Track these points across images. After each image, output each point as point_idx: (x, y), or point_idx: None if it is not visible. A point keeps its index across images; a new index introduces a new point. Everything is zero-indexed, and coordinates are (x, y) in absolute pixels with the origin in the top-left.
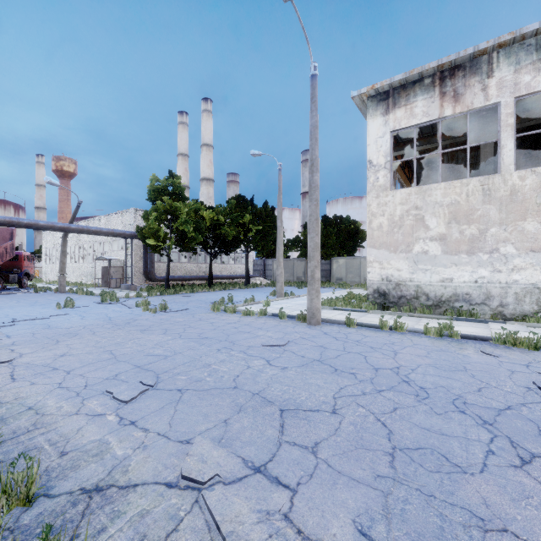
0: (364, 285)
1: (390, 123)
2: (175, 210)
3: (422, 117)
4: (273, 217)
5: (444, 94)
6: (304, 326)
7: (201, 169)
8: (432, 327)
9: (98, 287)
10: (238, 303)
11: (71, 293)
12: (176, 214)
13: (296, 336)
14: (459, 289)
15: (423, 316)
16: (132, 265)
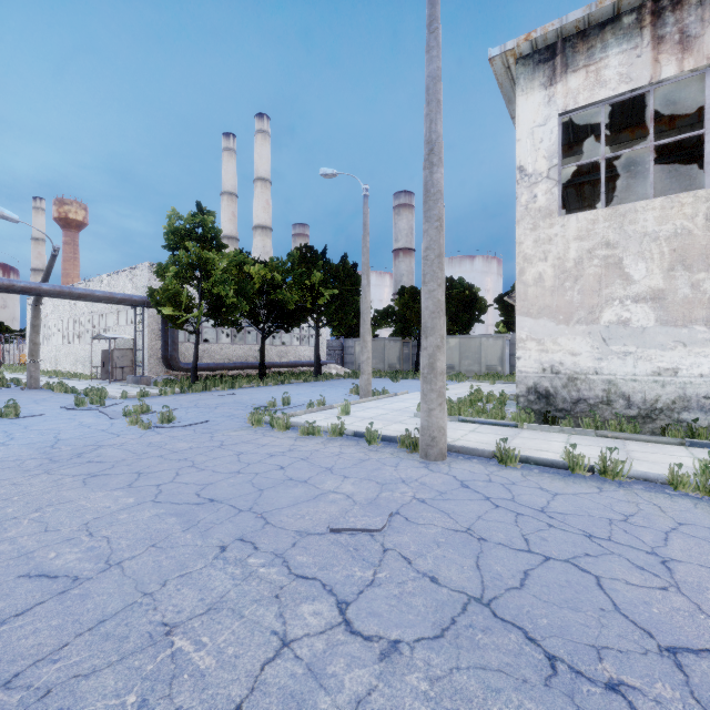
0: (488, 376)
1: (558, 100)
2: (205, 263)
3: (617, 83)
4: (355, 277)
5: (660, 39)
6: (416, 463)
7: (254, 213)
8: (687, 473)
9: (98, 380)
10: (299, 407)
11: (45, 390)
12: (206, 268)
13: (404, 495)
14: (691, 388)
15: (625, 437)
16: (143, 347)
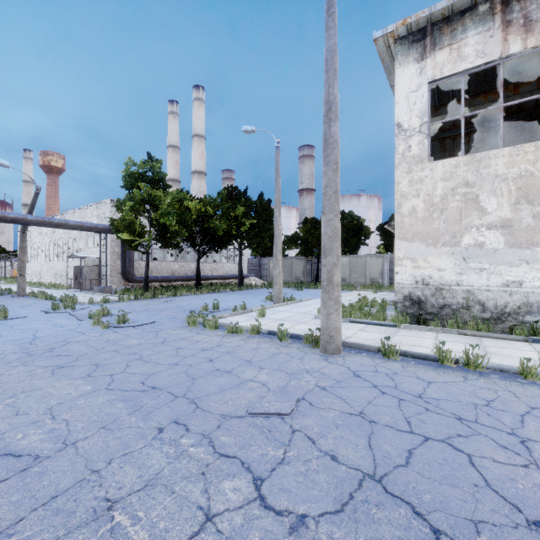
0: (371, 286)
1: (428, 71)
2: (154, 199)
3: (475, 58)
4: (269, 210)
5: (508, 23)
6: (318, 356)
7: (192, 161)
8: (534, 365)
9: (71, 289)
10: (226, 311)
11: (30, 297)
12: (155, 203)
13: (308, 384)
14: (532, 297)
15: (481, 335)
16: (106, 264)
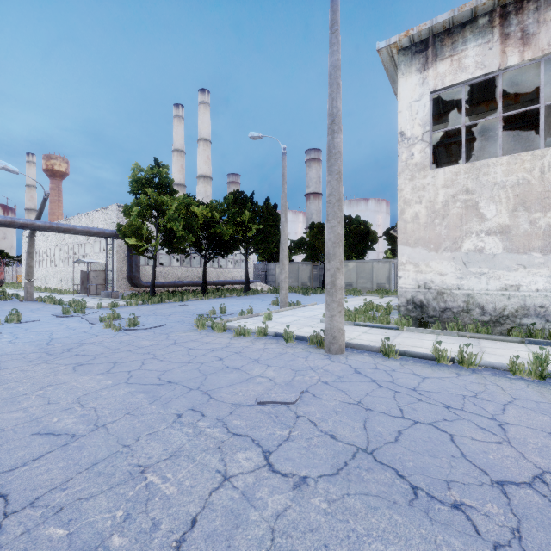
0: (378, 291)
1: (430, 82)
2: (161, 205)
3: (474, 69)
4: (276, 215)
5: (507, 36)
6: (322, 356)
7: (198, 166)
8: (523, 362)
9: (78, 294)
10: (233, 315)
11: (38, 302)
12: (162, 209)
13: (312, 379)
14: (529, 300)
15: (479, 337)
16: (113, 269)
